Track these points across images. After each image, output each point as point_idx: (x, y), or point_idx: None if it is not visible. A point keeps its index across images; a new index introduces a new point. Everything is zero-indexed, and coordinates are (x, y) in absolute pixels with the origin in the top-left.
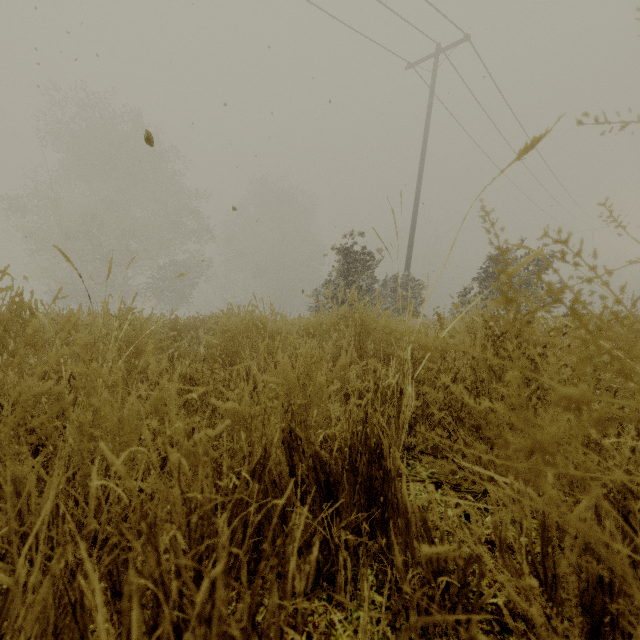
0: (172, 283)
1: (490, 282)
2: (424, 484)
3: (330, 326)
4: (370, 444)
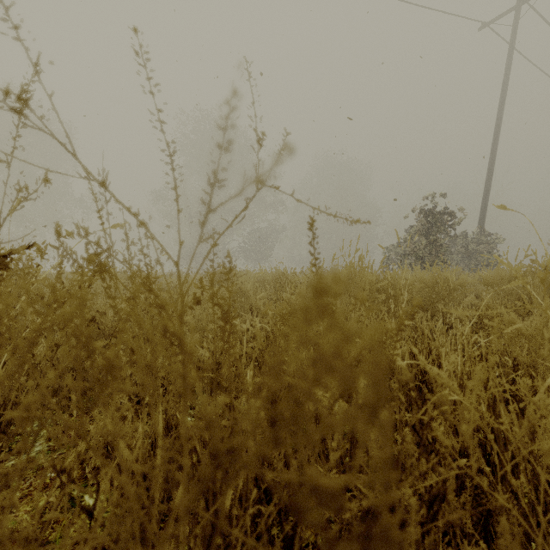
0: (257, 246)
1: None
2: None
3: (507, 279)
4: None
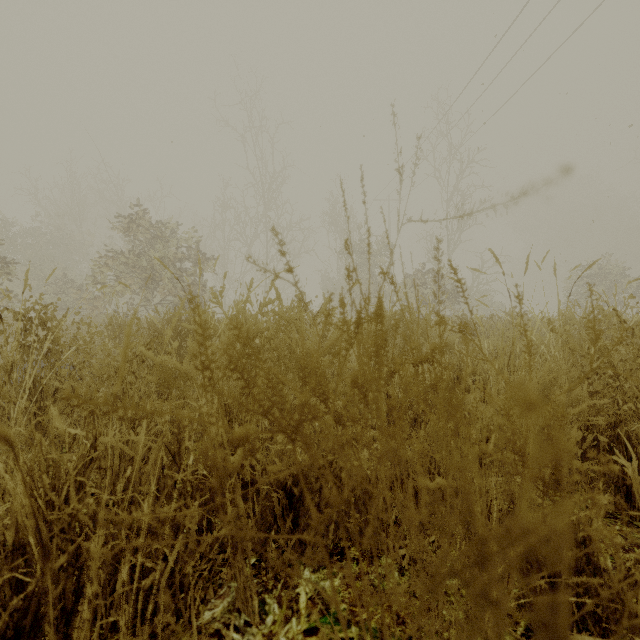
0: None
1: None
2: None
3: None
4: None
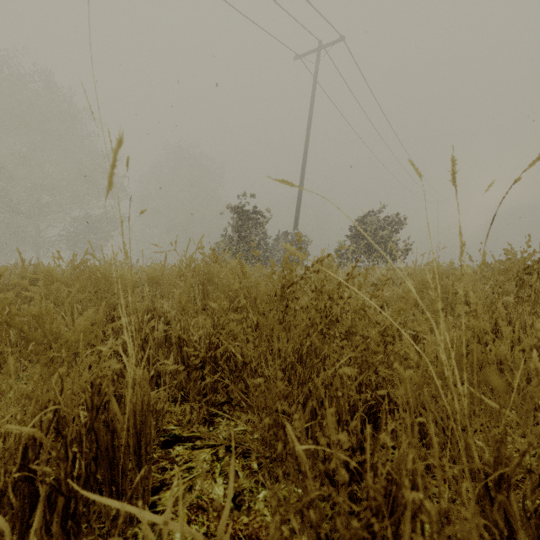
0: (85, 235)
1: (358, 239)
2: (214, 450)
3: (176, 275)
4: (71, 435)
